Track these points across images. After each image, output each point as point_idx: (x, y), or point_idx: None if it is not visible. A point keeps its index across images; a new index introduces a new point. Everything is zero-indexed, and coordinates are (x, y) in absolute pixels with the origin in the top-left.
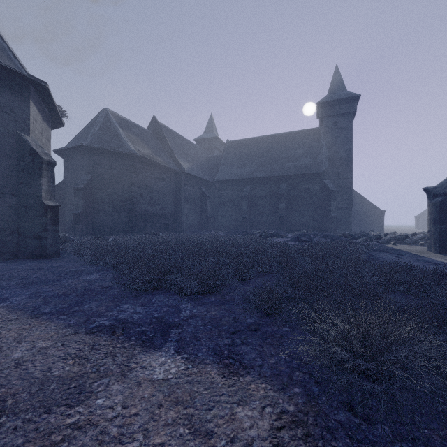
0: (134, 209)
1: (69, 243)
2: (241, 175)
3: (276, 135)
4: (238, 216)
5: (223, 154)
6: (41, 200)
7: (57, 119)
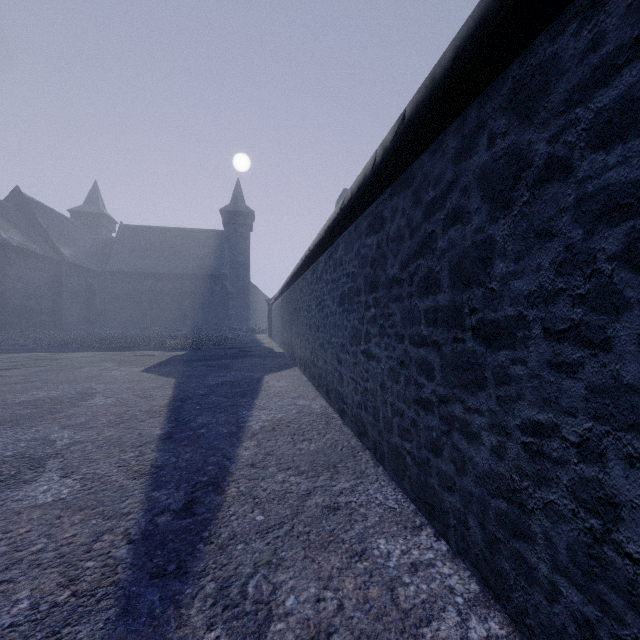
0: (7, 304)
1: None
2: (140, 268)
3: (182, 229)
4: (137, 312)
5: (116, 240)
6: None
7: None
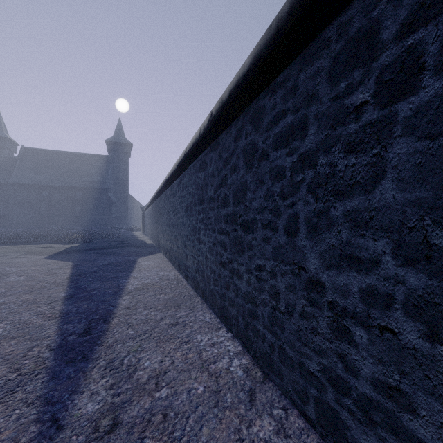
0: None
1: None
2: (39, 181)
3: (74, 153)
4: (36, 215)
5: (17, 159)
6: None
7: None
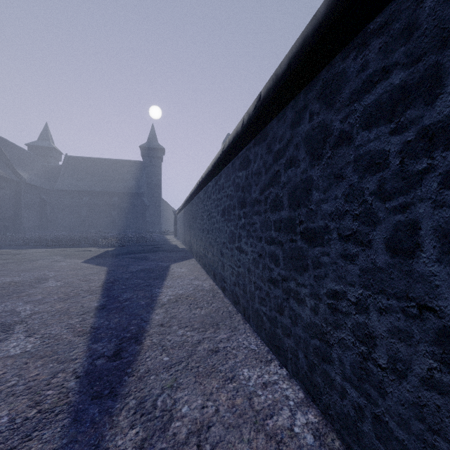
0: None
1: None
2: (80, 188)
3: (111, 159)
4: (78, 220)
5: (62, 167)
6: None
7: None
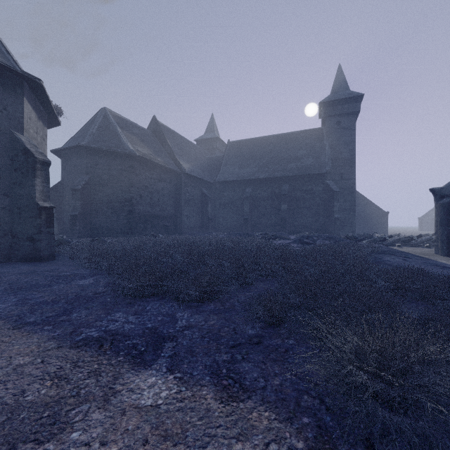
0: (133, 211)
1: (65, 245)
2: (242, 176)
3: (278, 135)
4: (239, 218)
5: (224, 155)
6: (35, 201)
7: (53, 117)
